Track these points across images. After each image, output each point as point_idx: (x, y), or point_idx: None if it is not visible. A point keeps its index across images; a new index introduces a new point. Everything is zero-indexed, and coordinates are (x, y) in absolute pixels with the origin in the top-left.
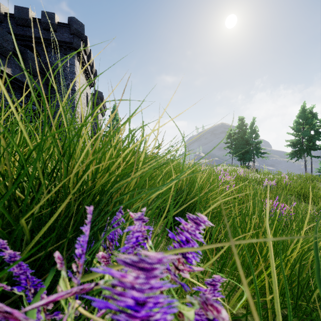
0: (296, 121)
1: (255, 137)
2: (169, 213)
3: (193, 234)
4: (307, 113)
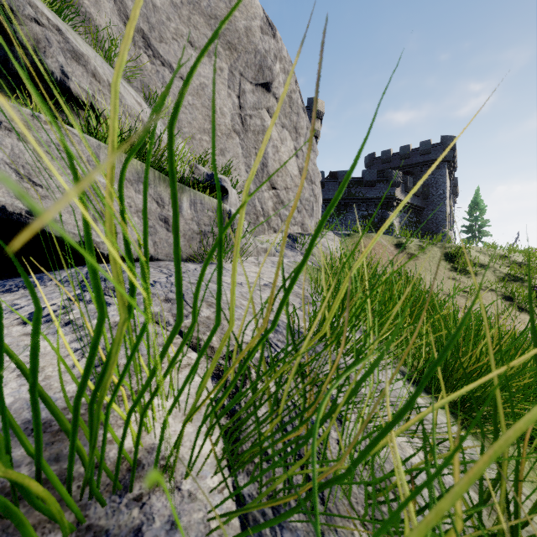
0: None
1: None
2: None
3: None
4: None
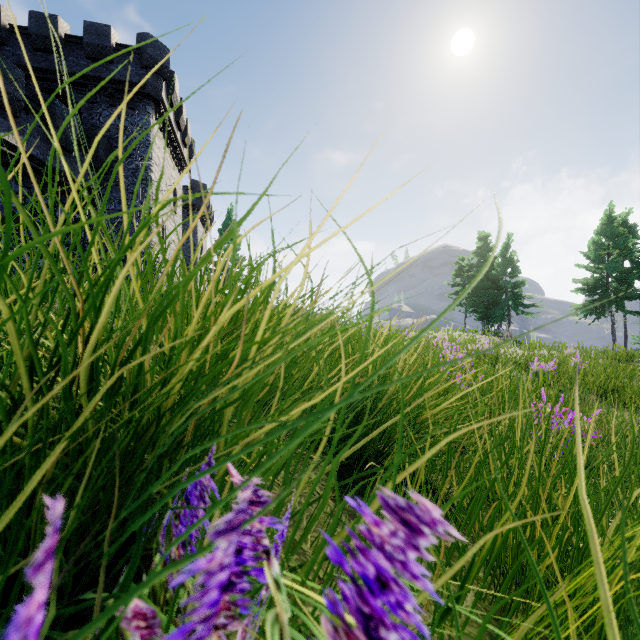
0: (594, 241)
1: (511, 273)
2: (336, 459)
3: (404, 568)
4: (616, 224)
